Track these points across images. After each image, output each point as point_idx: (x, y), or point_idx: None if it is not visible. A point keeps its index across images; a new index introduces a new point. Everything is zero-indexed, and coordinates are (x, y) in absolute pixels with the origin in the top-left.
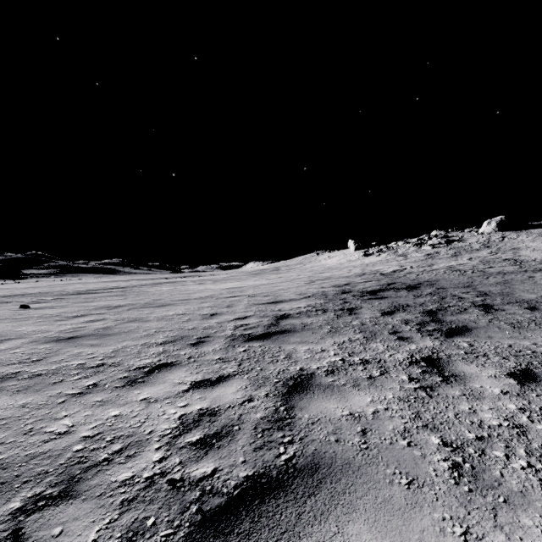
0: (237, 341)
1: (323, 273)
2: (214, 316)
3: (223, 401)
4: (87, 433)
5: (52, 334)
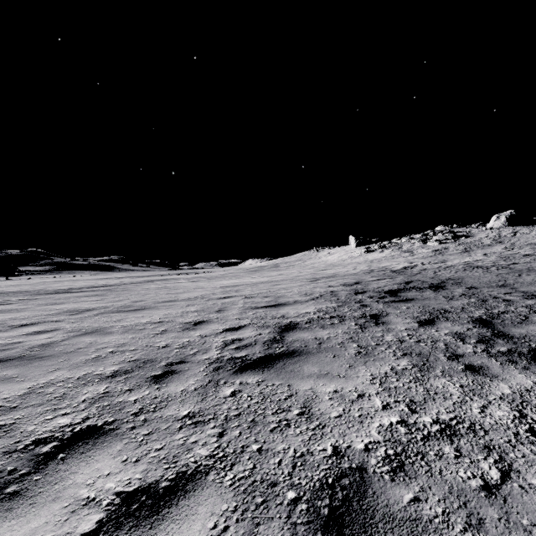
0: (224, 372)
1: (326, 269)
2: (199, 325)
3: None
4: None
5: None
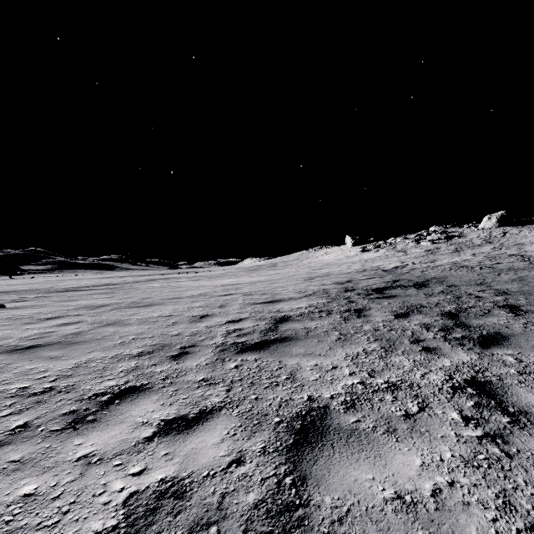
0: (228, 353)
1: (321, 269)
2: (204, 318)
3: (200, 463)
4: None
5: (11, 341)
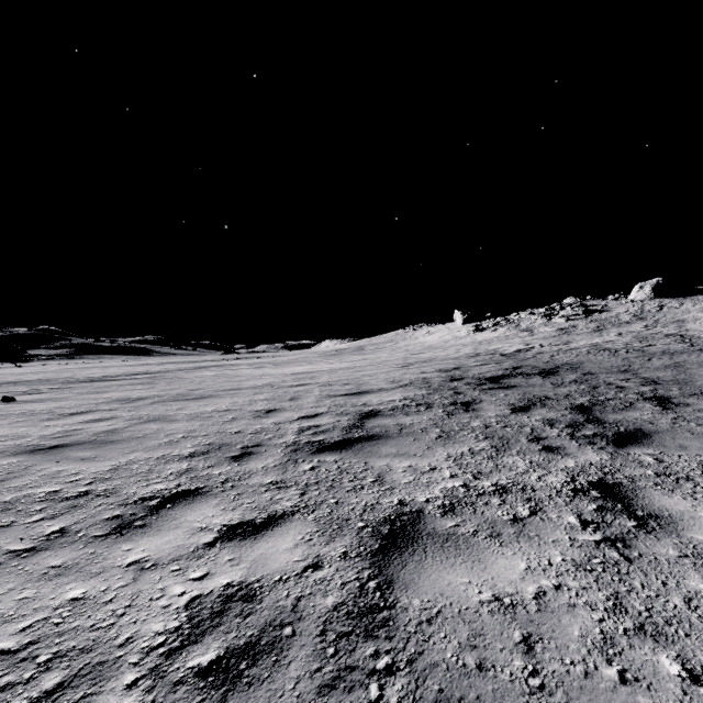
0: (301, 453)
1: (422, 353)
2: (271, 413)
3: (270, 568)
4: (9, 642)
5: (30, 440)
